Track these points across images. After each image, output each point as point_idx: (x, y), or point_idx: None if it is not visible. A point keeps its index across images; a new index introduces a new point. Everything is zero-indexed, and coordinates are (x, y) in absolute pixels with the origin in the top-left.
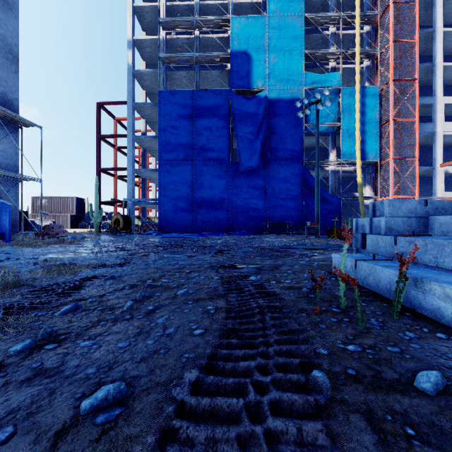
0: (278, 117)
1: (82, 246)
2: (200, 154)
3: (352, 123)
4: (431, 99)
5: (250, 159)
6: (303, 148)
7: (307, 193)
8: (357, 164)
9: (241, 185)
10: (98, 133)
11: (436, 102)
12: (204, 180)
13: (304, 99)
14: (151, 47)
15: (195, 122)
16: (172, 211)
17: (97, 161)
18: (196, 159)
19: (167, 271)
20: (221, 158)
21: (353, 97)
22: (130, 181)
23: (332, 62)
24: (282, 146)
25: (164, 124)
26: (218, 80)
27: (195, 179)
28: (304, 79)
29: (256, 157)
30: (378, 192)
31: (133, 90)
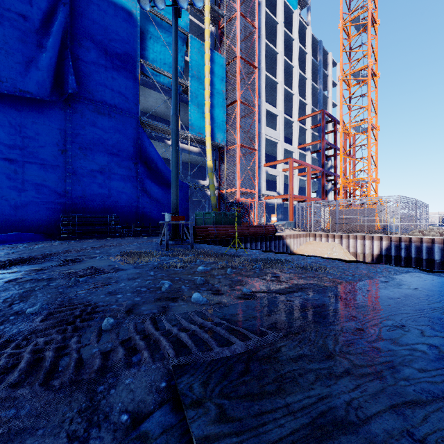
0: (94, 22)
1: None
2: None
3: (201, 88)
4: (258, 100)
5: (24, 73)
6: (138, 97)
7: (145, 170)
8: (208, 142)
9: None
10: None
11: (261, 104)
12: None
13: None
14: None
15: None
16: None
17: None
18: None
19: None
20: None
21: (202, 55)
22: None
23: None
24: (101, 78)
25: None
26: None
27: None
28: None
29: (40, 74)
30: (225, 182)
31: None
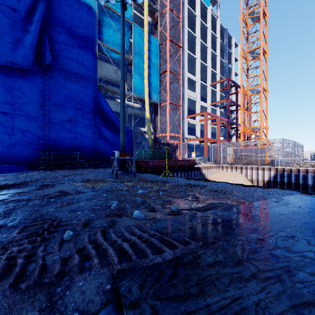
0: (64, 14)
1: None
2: None
3: (141, 62)
4: (182, 70)
5: (13, 50)
6: (96, 67)
7: (101, 120)
8: (146, 100)
9: None
10: None
11: (184, 73)
12: None
13: None
14: None
15: None
16: None
17: None
18: None
19: None
20: None
21: (142, 38)
22: None
23: None
24: (69, 54)
25: None
26: None
27: None
28: None
29: (25, 50)
30: (159, 129)
31: None
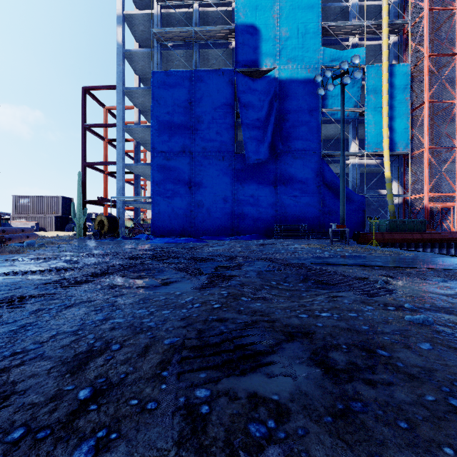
0: (291, 101)
1: (15, 258)
2: (199, 145)
3: (378, 107)
4: None
5: (258, 150)
6: (320, 137)
7: (325, 190)
8: (385, 155)
9: (247, 181)
10: (83, 122)
11: None
12: (204, 175)
13: (326, 71)
14: (144, 25)
15: (193, 107)
16: (167, 211)
17: (82, 154)
18: (195, 150)
19: (8, 394)
20: (224, 149)
21: (379, 76)
22: (119, 177)
23: (353, 38)
24: (295, 135)
25: (157, 110)
26: (221, 62)
27: (194, 173)
28: (322, 56)
29: (264, 147)
30: (410, 189)
31: (124, 73)
